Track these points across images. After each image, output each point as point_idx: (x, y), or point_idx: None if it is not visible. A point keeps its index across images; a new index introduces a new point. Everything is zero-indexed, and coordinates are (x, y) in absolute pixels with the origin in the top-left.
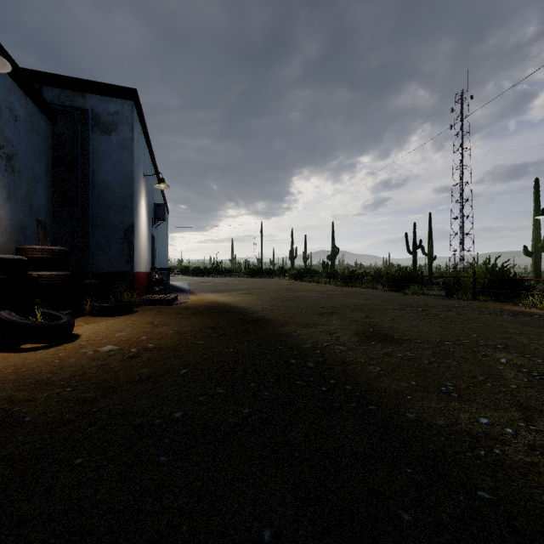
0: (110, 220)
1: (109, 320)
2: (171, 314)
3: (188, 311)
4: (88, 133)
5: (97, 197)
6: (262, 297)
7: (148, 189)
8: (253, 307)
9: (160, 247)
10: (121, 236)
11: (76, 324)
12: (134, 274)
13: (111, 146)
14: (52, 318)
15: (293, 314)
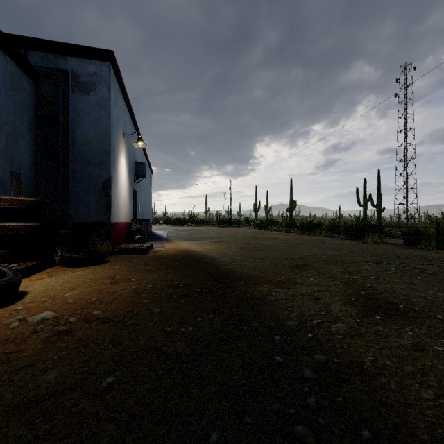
0: (89, 174)
1: (72, 273)
2: (139, 265)
3: (157, 262)
4: (68, 92)
5: (77, 153)
6: (230, 246)
7: (129, 149)
8: (222, 257)
9: (143, 201)
10: (99, 189)
11: (39, 277)
12: (112, 225)
13: (90, 105)
14: (0, 274)
15: (263, 266)
